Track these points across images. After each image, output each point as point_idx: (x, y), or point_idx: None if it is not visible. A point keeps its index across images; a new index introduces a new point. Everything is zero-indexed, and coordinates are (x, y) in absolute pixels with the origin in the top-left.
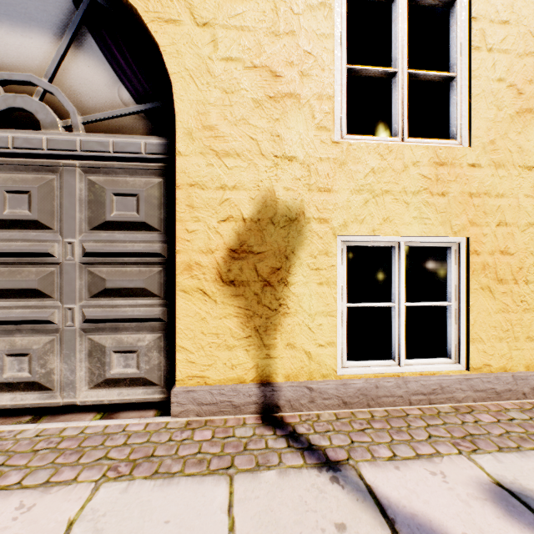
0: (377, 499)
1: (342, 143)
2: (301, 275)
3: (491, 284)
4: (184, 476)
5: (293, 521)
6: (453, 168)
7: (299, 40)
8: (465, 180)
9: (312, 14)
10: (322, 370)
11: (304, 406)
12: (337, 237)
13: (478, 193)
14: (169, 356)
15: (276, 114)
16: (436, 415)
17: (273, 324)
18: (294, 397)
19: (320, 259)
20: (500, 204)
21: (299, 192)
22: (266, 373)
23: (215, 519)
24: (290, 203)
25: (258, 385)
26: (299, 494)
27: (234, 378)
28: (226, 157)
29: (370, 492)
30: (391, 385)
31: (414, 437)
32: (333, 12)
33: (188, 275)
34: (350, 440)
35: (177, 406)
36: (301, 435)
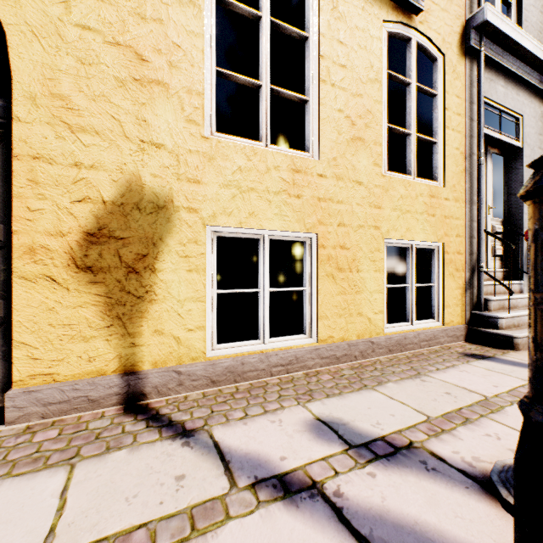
0: (220, 449)
1: (211, 139)
2: (170, 262)
3: (334, 272)
4: (11, 478)
5: (133, 485)
6: (306, 175)
7: (168, 30)
8: (316, 187)
9: (181, 9)
10: (192, 353)
11: (172, 390)
12: (207, 227)
13: (325, 198)
14: (7, 357)
15: (143, 98)
16: (290, 381)
17: (139, 312)
18: (162, 383)
19: (190, 247)
20: (340, 209)
21: (168, 180)
22: (131, 362)
23: (43, 505)
24: (158, 190)
25: (121, 376)
26: (147, 462)
27: (93, 371)
28: (82, 132)
29: (215, 446)
30: (256, 361)
31: (267, 399)
32: (202, 14)
33: (30, 260)
34: (211, 411)
35: (13, 411)
36: (164, 416)
